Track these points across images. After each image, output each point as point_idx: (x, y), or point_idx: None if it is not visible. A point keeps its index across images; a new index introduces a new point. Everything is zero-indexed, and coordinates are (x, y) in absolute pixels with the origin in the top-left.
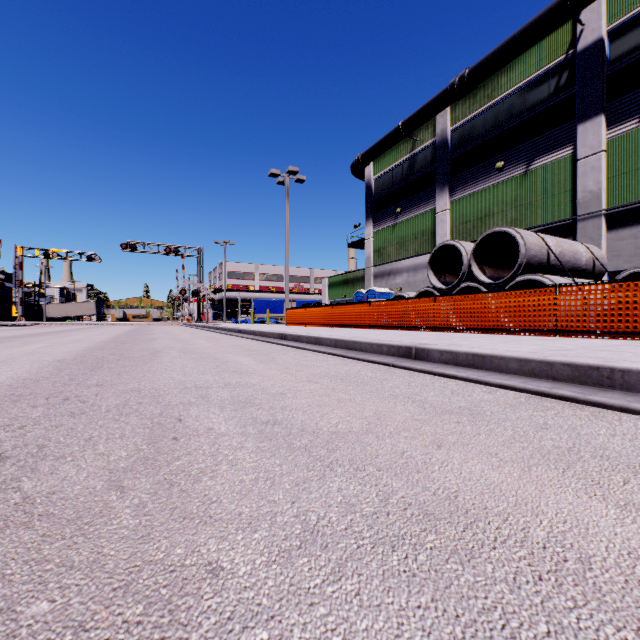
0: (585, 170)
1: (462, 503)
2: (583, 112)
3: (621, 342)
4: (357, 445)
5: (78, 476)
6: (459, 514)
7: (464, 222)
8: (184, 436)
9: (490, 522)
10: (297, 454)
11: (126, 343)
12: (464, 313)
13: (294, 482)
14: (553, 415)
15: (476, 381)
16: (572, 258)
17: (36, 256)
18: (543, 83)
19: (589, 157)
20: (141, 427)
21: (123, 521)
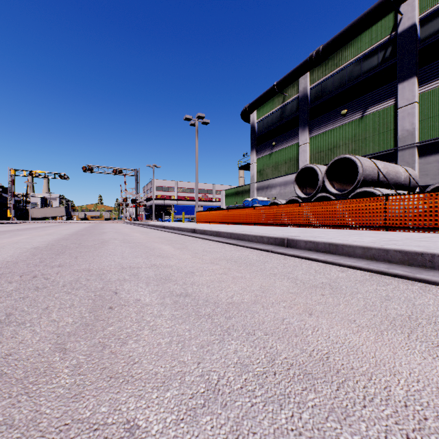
0: (403, 115)
1: (333, 364)
2: (402, 75)
3: (432, 235)
4: (248, 313)
5: (32, 339)
6: (332, 374)
7: (319, 152)
8: (118, 306)
9: (358, 381)
10: (202, 321)
11: (84, 235)
12: (320, 214)
13: (200, 345)
14: (392, 289)
15: (332, 263)
16: (395, 176)
17: (24, 175)
18: (374, 55)
19: (406, 106)
20: (86, 298)
21: (61, 380)
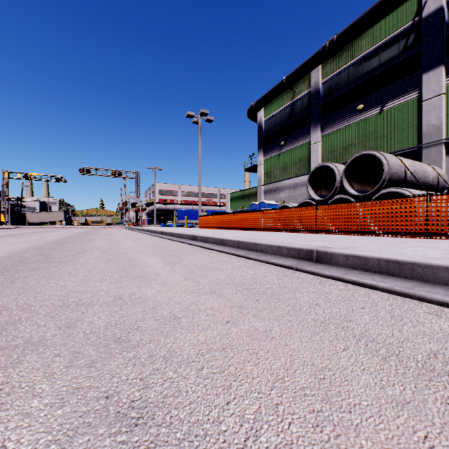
0: (428, 109)
1: None
2: (427, 64)
3: None
4: None
5: None
6: None
7: (332, 151)
8: None
9: None
10: None
11: (65, 243)
12: (342, 218)
13: None
14: None
15: (404, 294)
16: (423, 175)
17: (18, 178)
18: (394, 44)
19: (432, 99)
20: None
21: None
